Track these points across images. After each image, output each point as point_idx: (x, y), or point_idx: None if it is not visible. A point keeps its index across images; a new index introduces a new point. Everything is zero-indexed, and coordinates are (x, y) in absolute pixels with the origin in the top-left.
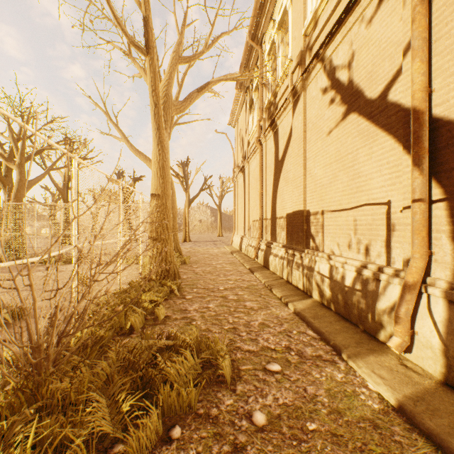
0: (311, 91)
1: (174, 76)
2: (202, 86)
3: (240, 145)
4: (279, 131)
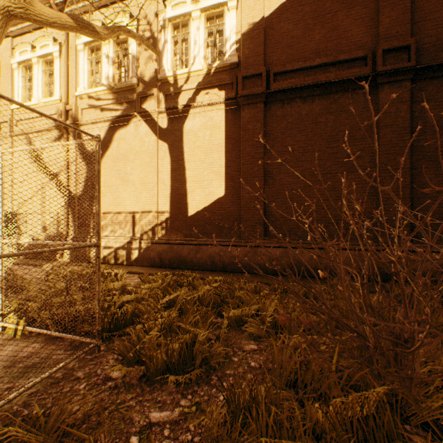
0: (18, 145)
1: None
2: None
3: None
4: None
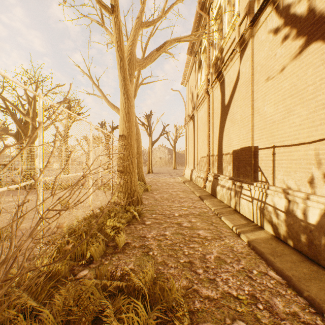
0: (260, 35)
1: (137, 38)
2: (160, 45)
3: (190, 98)
4: (226, 80)
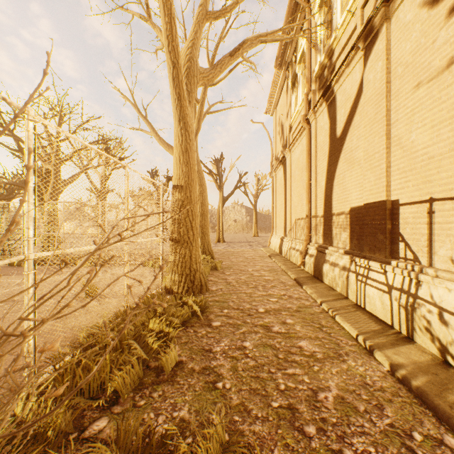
0: (402, 15)
1: (200, 37)
2: (235, 47)
3: (280, 133)
4: (338, 99)
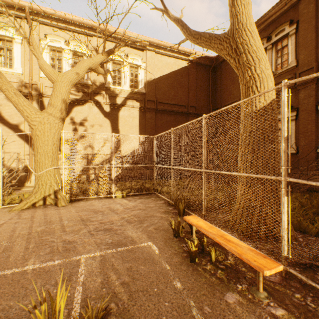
0: None
1: None
2: None
3: None
4: None
